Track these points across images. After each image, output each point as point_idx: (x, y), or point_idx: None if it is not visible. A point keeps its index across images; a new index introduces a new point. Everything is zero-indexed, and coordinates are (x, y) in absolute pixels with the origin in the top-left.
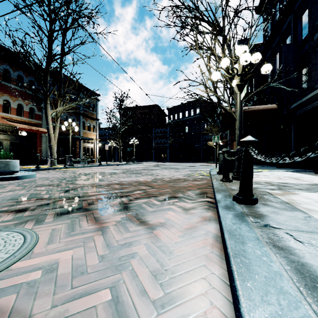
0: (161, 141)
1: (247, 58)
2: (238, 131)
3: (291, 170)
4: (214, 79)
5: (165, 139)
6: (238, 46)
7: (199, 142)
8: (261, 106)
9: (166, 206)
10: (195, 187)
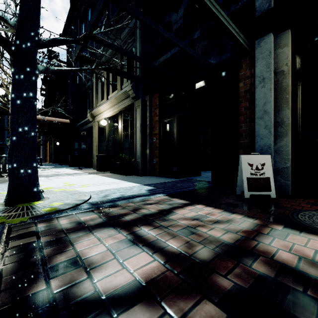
0: None
1: None
2: None
3: (73, 168)
4: None
5: None
6: None
7: (2, 139)
8: (58, 119)
9: None
10: None
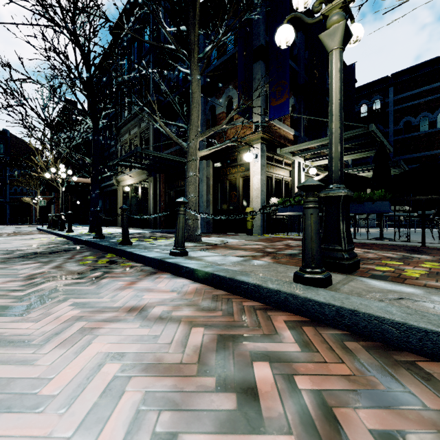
0: None
1: (65, 176)
2: (61, 206)
3: None
4: (47, 177)
5: None
6: (61, 165)
7: (4, 195)
8: (82, 180)
9: (32, 235)
10: (37, 233)
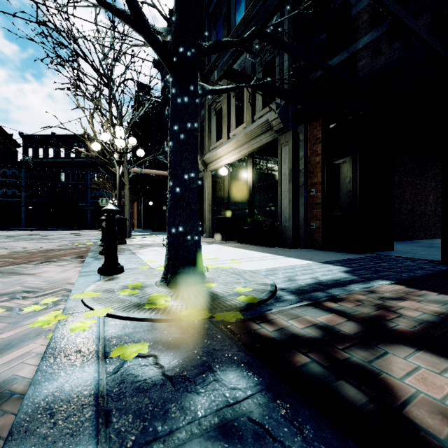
0: (7, 192)
1: (122, 144)
2: (118, 201)
3: None
4: (95, 149)
5: (17, 190)
6: (118, 127)
7: (86, 200)
8: (154, 171)
9: (41, 266)
10: (72, 254)
